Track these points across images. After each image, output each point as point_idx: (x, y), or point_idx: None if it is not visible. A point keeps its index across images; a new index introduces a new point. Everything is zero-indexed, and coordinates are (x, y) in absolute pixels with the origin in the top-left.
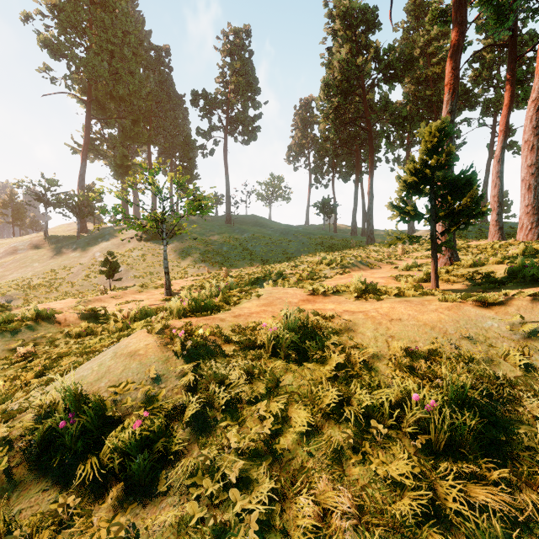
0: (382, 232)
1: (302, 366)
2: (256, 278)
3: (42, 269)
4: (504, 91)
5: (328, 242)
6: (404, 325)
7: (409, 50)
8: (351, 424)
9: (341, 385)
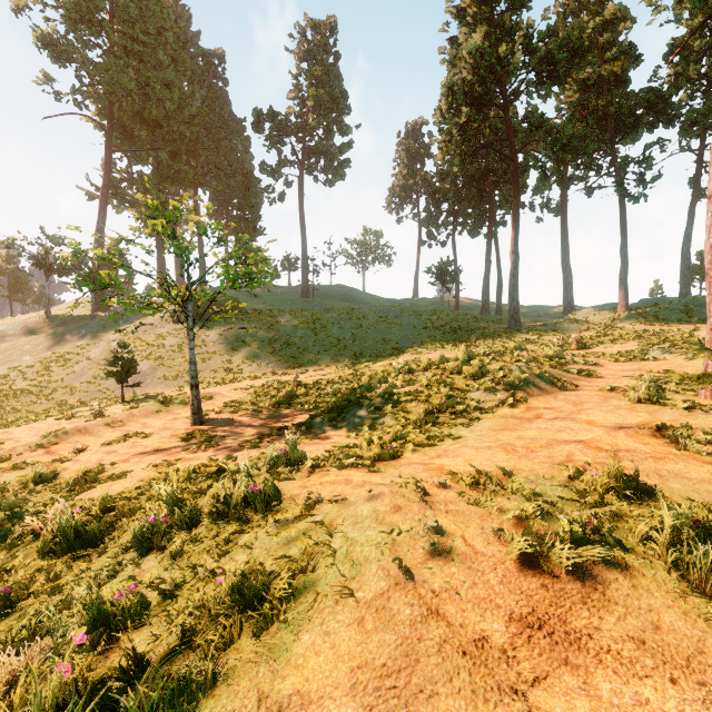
0: (523, 308)
1: None
2: (345, 400)
3: (33, 366)
4: None
5: (449, 324)
6: None
7: (579, 32)
8: None
9: None
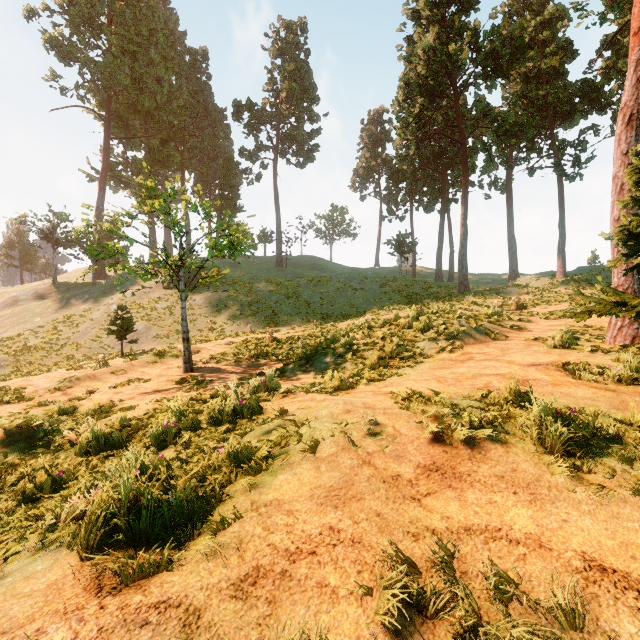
0: (473, 276)
1: None
2: (313, 350)
3: (43, 326)
4: None
5: (406, 290)
6: None
7: (520, 31)
8: None
9: None
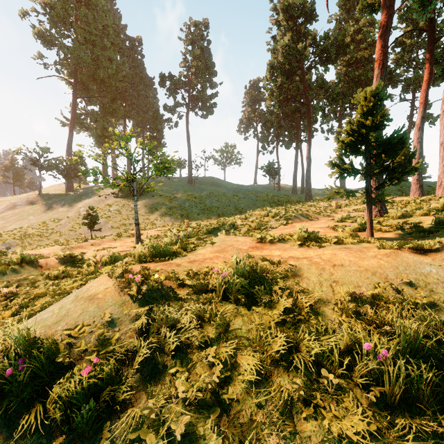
0: (318, 190)
1: (251, 310)
2: (212, 228)
3: (36, 222)
4: (421, 71)
5: (272, 198)
6: (347, 270)
7: (341, 36)
8: (300, 372)
9: (289, 330)
